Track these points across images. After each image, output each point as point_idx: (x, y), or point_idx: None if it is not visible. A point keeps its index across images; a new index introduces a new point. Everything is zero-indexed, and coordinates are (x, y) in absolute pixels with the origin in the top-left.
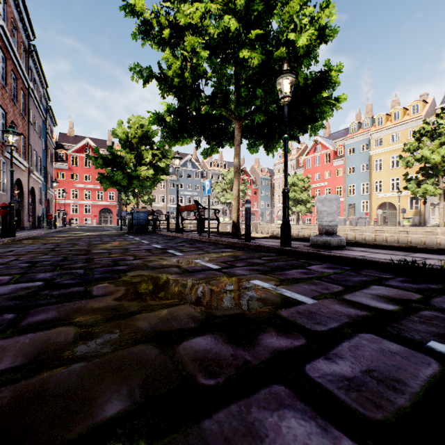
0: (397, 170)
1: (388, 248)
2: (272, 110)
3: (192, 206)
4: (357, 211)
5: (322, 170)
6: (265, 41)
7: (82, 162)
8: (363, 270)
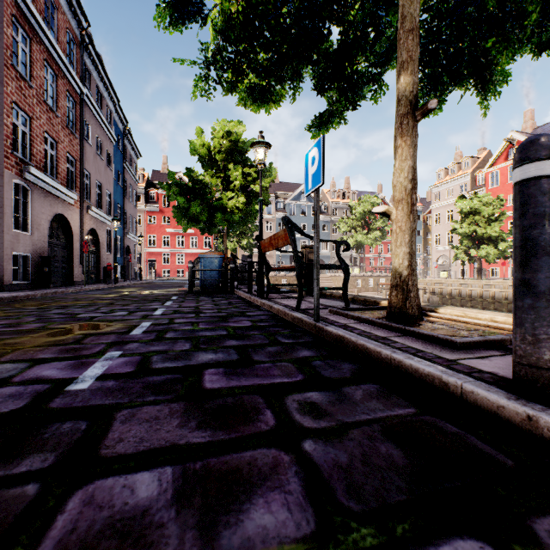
0: None
1: None
2: None
3: (281, 236)
4: None
5: None
6: None
7: (174, 202)
8: None
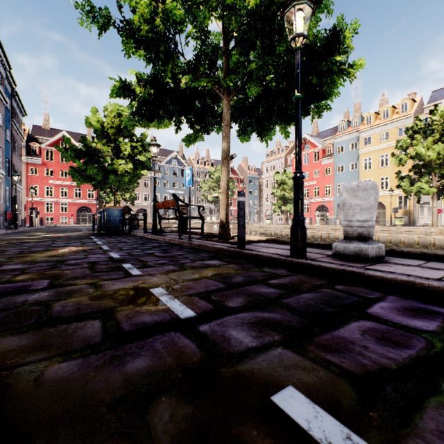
0: (386, 168)
1: None
2: (269, 82)
3: (171, 202)
4: None
5: (311, 169)
6: None
7: (58, 157)
8: None
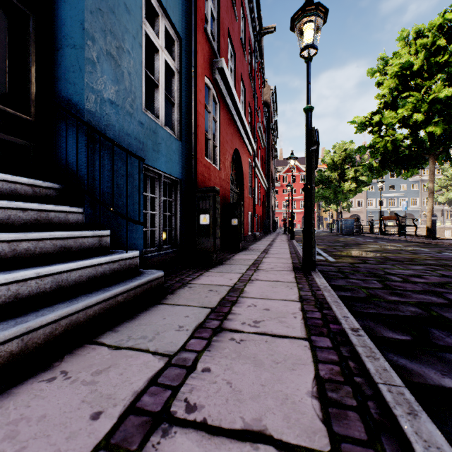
0: None
1: None
2: None
3: (393, 217)
4: None
5: None
6: (450, 112)
7: (289, 179)
8: None
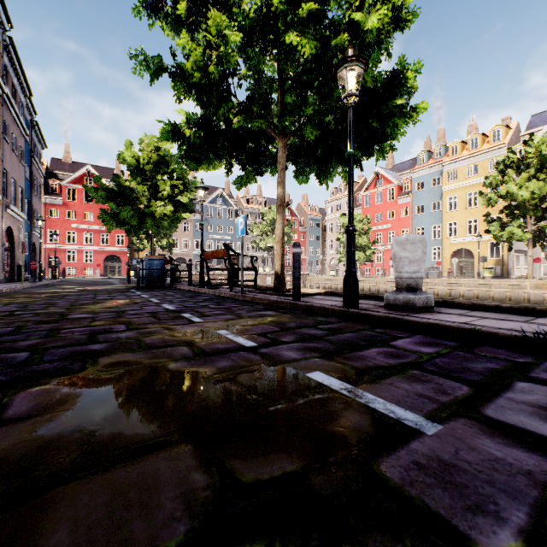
0: (475, 209)
1: (493, 310)
2: (328, 124)
3: (221, 252)
4: (426, 259)
5: (385, 209)
6: (320, 25)
7: (81, 196)
8: (479, 347)
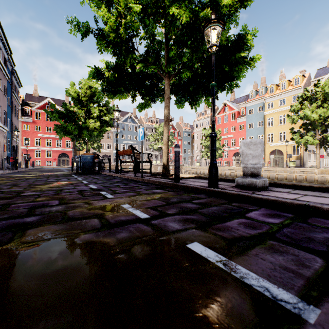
0: (284, 125)
1: (308, 189)
2: (196, 69)
3: (129, 151)
4: None
5: (230, 126)
6: (192, 3)
7: (44, 117)
8: (310, 218)
